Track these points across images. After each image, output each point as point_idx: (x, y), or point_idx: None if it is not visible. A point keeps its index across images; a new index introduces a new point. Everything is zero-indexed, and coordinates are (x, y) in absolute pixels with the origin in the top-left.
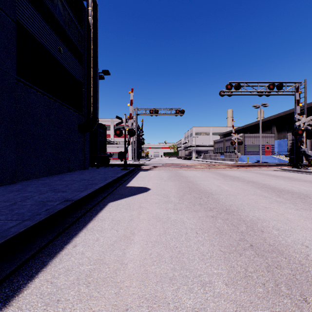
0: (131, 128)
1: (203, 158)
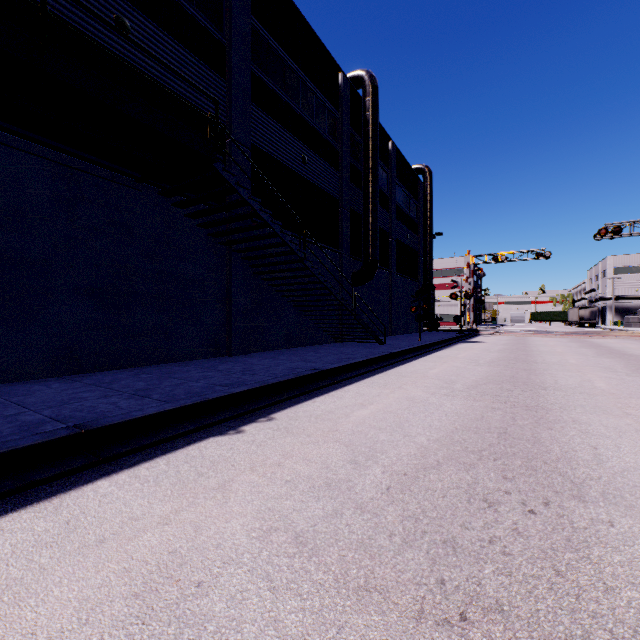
0: (467, 292)
1: (624, 324)
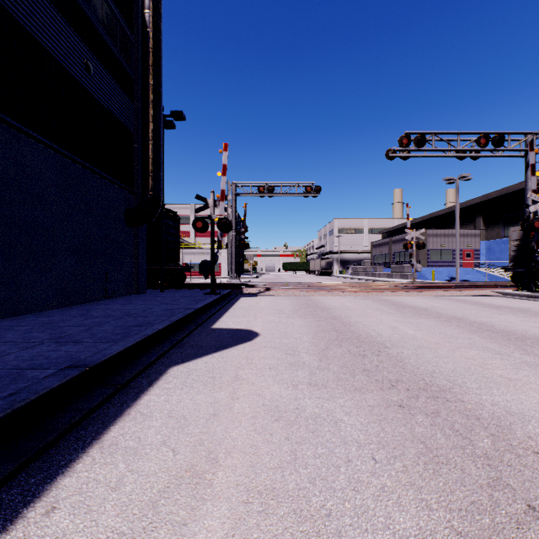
0: (224, 218)
1: (353, 273)
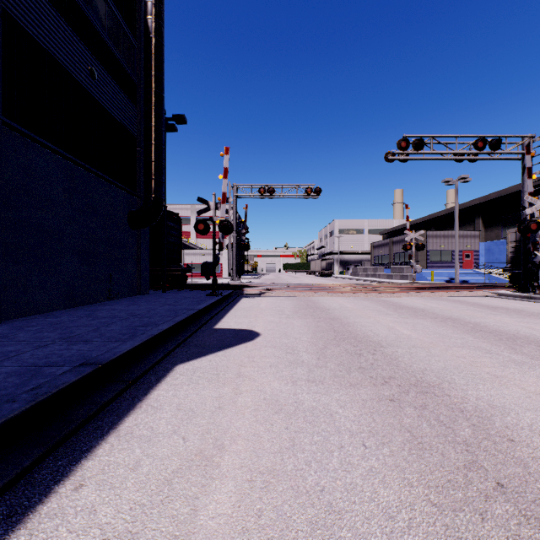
0: (225, 220)
1: (353, 273)
